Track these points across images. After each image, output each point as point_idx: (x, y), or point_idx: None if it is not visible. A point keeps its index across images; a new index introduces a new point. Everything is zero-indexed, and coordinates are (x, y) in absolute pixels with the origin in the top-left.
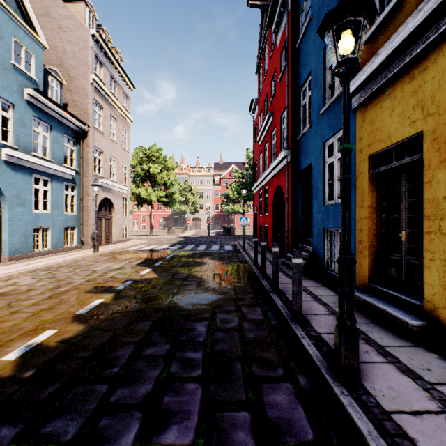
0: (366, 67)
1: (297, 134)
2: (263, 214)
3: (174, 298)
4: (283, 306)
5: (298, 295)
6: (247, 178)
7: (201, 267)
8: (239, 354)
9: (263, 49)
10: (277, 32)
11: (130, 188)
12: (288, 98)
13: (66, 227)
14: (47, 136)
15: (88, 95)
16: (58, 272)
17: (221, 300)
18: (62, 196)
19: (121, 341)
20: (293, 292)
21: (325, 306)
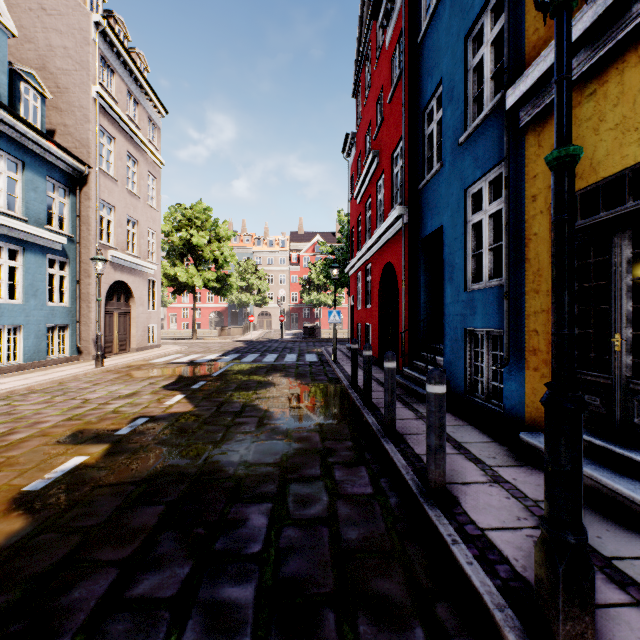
0: (551, 47)
1: (419, 180)
2: (364, 306)
3: (215, 452)
4: (408, 468)
5: (439, 452)
6: (339, 254)
7: (267, 392)
8: (331, 586)
9: (364, 56)
10: (386, 26)
11: (161, 267)
12: (405, 125)
13: (53, 327)
14: (15, 179)
15: (88, 117)
16: (23, 402)
17: (297, 455)
18: (43, 276)
19: (92, 558)
20: (428, 447)
21: (478, 464)
